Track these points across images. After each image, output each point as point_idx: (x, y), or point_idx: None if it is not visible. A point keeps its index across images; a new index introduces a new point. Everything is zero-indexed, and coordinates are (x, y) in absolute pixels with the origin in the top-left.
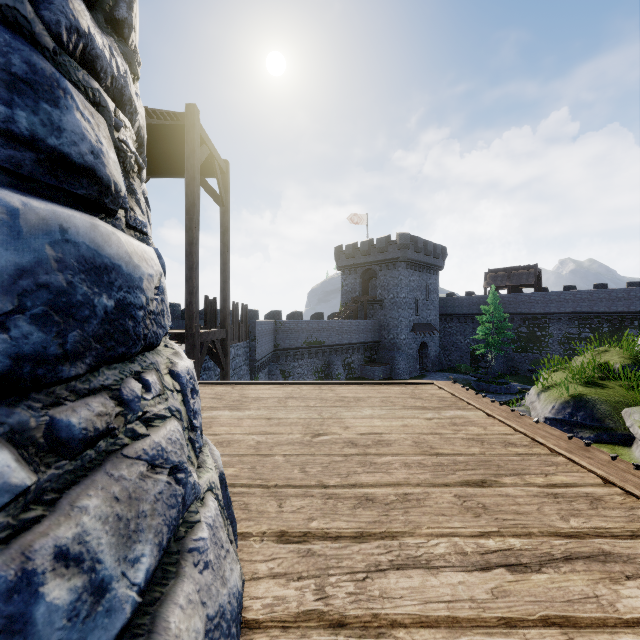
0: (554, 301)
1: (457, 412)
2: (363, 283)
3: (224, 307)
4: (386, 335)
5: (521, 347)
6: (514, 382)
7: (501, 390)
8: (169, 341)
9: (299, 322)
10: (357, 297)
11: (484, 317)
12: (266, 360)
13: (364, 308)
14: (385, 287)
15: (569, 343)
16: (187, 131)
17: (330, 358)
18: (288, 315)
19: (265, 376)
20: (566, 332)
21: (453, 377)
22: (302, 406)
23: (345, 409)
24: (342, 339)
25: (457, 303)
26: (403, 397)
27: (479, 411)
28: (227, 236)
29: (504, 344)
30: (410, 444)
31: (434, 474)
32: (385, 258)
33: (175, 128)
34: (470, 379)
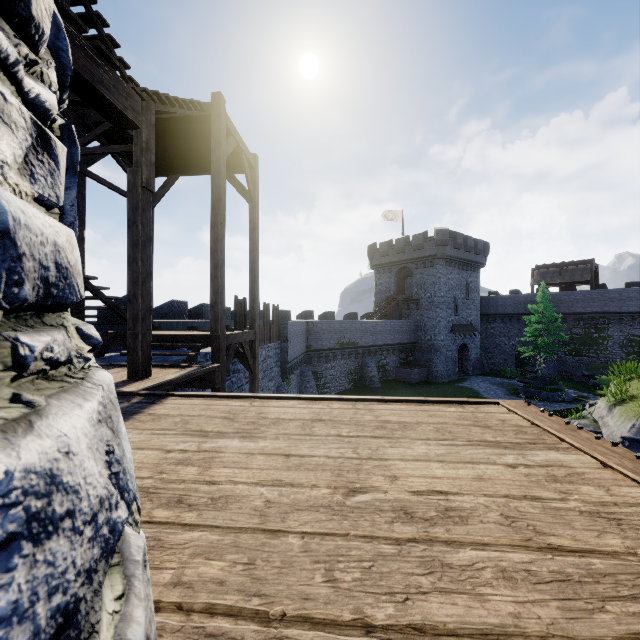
0: (614, 299)
1: (549, 454)
2: (398, 282)
3: (253, 307)
4: (423, 336)
5: (575, 350)
6: (567, 388)
7: (553, 397)
8: (95, 368)
9: (331, 322)
10: (392, 296)
11: (532, 317)
12: (298, 361)
13: (399, 308)
14: (422, 286)
15: (633, 346)
16: (212, 121)
17: (363, 360)
18: (320, 315)
19: (297, 377)
20: (629, 334)
21: (497, 381)
22: (332, 435)
23: (389, 442)
24: (376, 340)
25: (500, 302)
26: (464, 424)
27: (582, 454)
28: (256, 233)
29: (555, 347)
30: (498, 520)
31: (564, 607)
32: (422, 255)
33: (201, 120)
34: (516, 384)
